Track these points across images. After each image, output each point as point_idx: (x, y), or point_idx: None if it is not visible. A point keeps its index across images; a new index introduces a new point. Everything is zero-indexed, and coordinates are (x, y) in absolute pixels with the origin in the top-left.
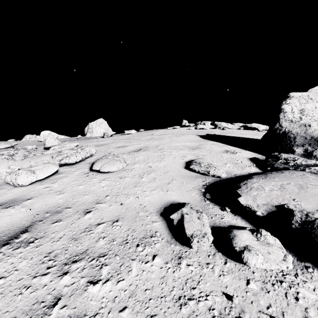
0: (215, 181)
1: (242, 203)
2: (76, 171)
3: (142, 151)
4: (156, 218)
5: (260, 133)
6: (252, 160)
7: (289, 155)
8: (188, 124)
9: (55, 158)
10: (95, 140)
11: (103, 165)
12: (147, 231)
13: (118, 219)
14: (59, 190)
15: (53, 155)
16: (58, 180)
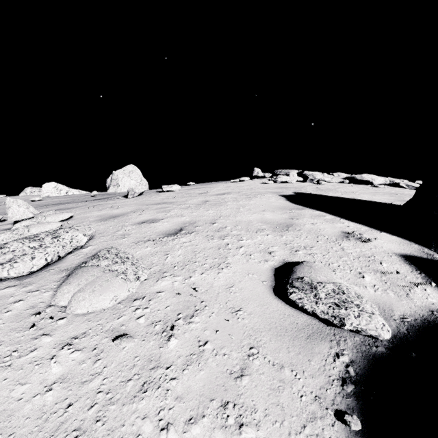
0: (367, 352)
1: None
2: (20, 301)
3: (184, 235)
4: None
5: (380, 191)
6: (410, 260)
7: None
8: (262, 175)
9: None
10: (110, 204)
11: (78, 292)
12: None
13: None
14: None
15: None
16: None
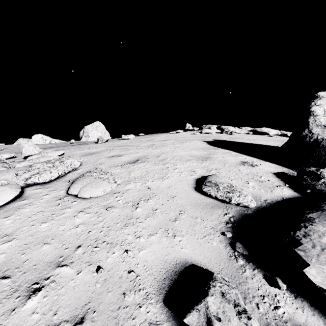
0: (242, 213)
1: (314, 282)
2: (47, 195)
3: (140, 163)
4: (157, 313)
5: (272, 139)
6: (279, 175)
7: None
8: (192, 128)
9: (20, 175)
10: (87, 147)
11: (83, 187)
12: None
13: (85, 314)
14: (9, 232)
15: (19, 172)
16: (16, 211)
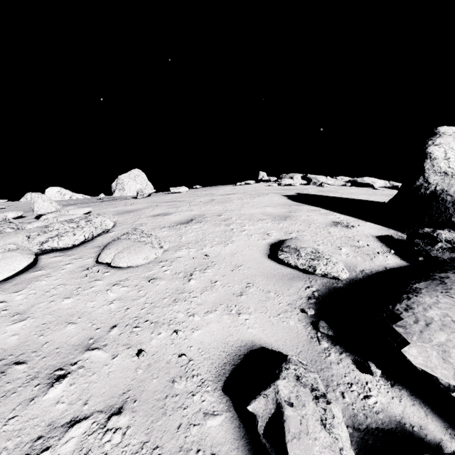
0: (330, 286)
1: (415, 364)
2: (70, 264)
3: (195, 224)
4: (214, 402)
5: (378, 193)
6: (383, 240)
7: (453, 233)
8: (267, 179)
9: (33, 238)
10: (122, 203)
11: (119, 253)
12: (190, 453)
13: (123, 404)
14: (21, 310)
15: (31, 234)
16: (29, 284)
